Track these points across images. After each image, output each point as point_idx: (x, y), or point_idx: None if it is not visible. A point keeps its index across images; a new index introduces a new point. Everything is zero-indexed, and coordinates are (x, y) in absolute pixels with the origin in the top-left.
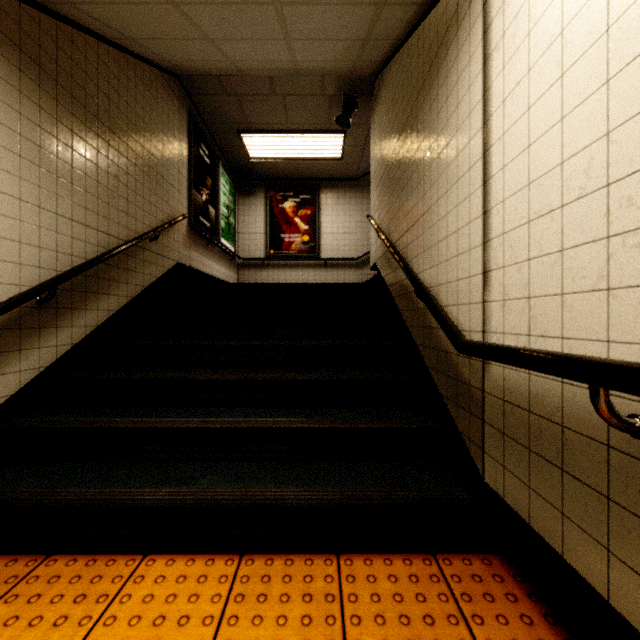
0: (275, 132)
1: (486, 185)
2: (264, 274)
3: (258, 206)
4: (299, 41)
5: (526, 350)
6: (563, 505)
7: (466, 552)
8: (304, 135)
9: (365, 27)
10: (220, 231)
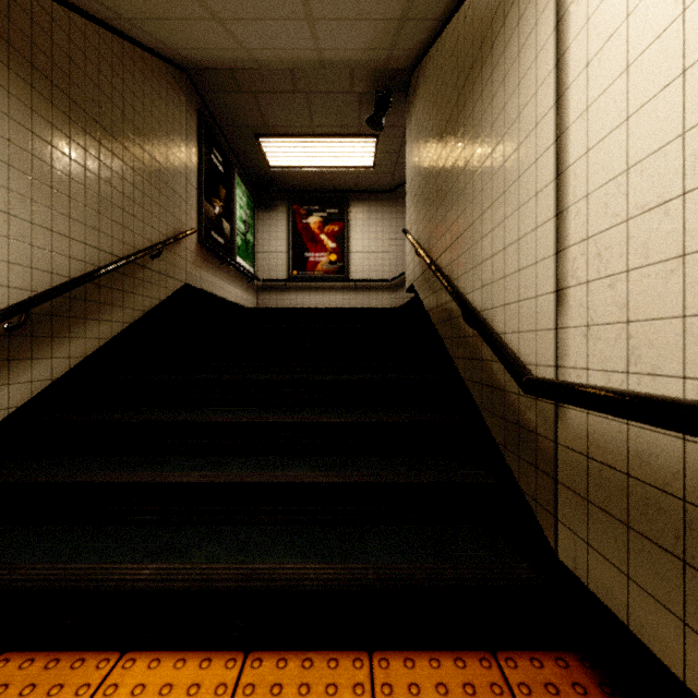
0: (298, 136)
1: (560, 178)
2: (286, 298)
3: (279, 221)
4: (324, 22)
5: (634, 395)
6: (686, 611)
7: (534, 648)
8: (331, 140)
9: (402, 2)
10: (236, 249)
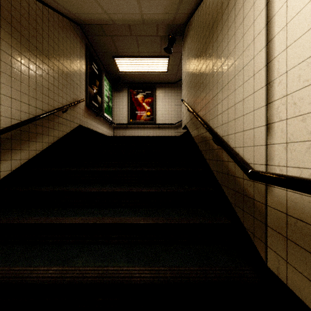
0: (132, 57)
1: (269, 64)
2: (127, 132)
3: (124, 97)
4: None
5: None
6: None
7: None
8: (147, 58)
9: None
10: (104, 109)
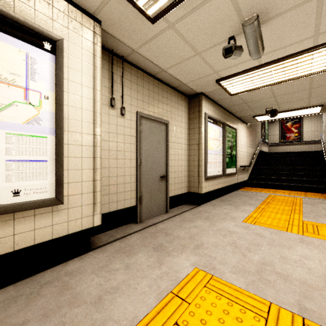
0: None
1: None
2: (278, 148)
3: (276, 126)
4: None
5: None
6: None
7: None
8: None
9: None
10: (265, 138)
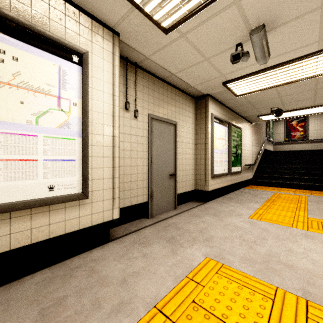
0: None
1: None
2: (283, 146)
3: (281, 124)
4: None
5: None
6: None
7: None
8: None
9: None
10: (270, 136)
